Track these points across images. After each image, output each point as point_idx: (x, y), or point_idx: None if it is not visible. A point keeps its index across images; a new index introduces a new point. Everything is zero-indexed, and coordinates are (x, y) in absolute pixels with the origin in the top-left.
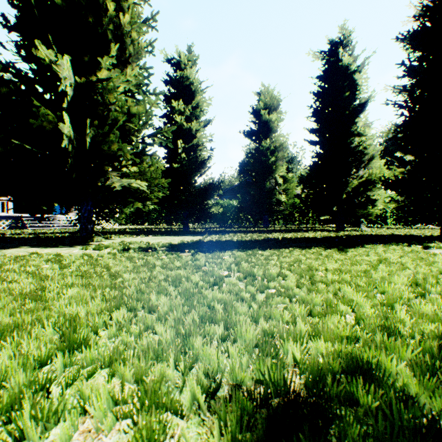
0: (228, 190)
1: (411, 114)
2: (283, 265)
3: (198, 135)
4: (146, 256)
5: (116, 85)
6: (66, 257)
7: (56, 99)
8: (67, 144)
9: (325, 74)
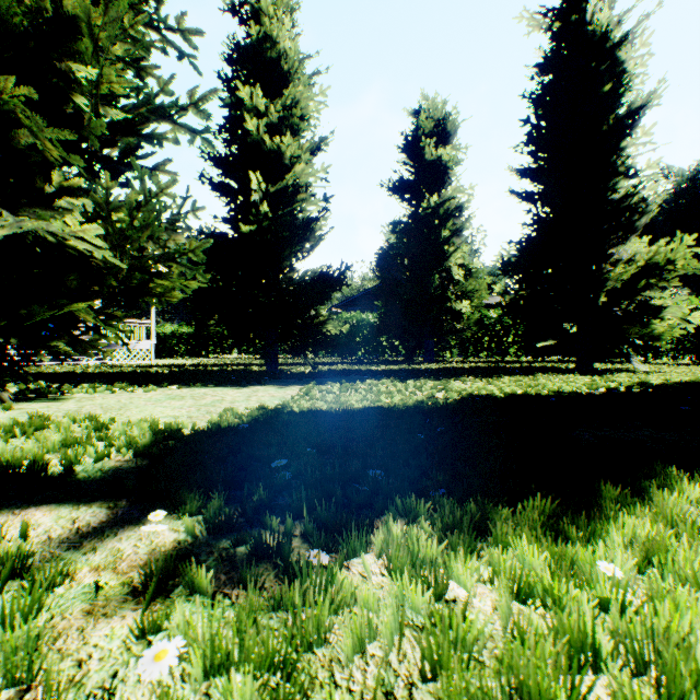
0: (359, 296)
1: None
2: None
3: (298, 170)
4: None
5: None
6: None
7: None
8: None
9: (556, 56)
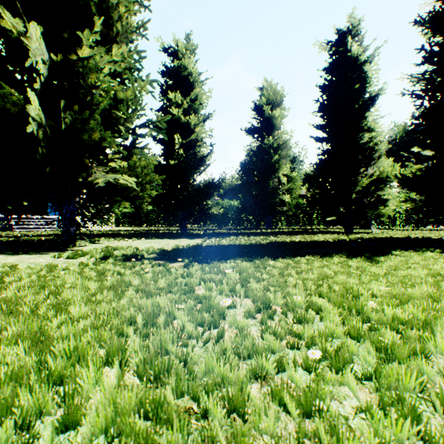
0: (229, 190)
1: (432, 104)
2: (309, 286)
3: (197, 130)
4: (125, 269)
5: (97, 62)
6: (20, 270)
7: (29, 81)
8: (35, 130)
9: (332, 66)
